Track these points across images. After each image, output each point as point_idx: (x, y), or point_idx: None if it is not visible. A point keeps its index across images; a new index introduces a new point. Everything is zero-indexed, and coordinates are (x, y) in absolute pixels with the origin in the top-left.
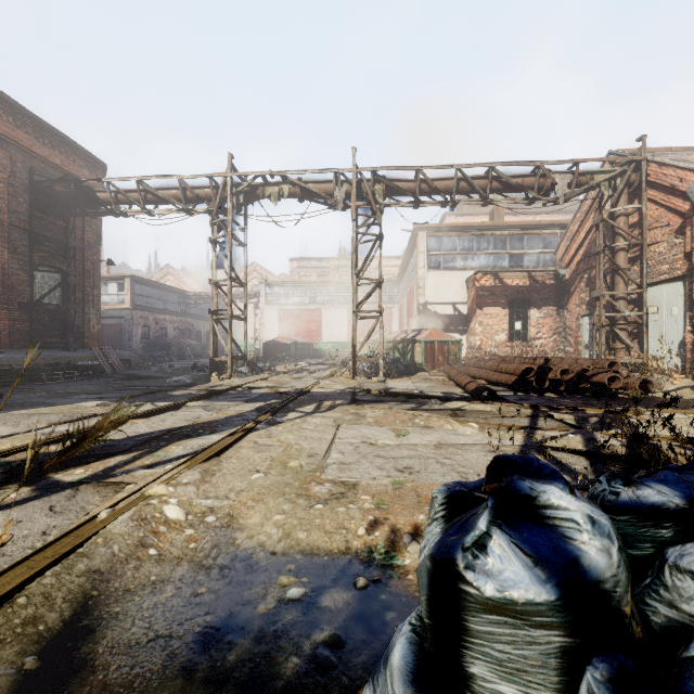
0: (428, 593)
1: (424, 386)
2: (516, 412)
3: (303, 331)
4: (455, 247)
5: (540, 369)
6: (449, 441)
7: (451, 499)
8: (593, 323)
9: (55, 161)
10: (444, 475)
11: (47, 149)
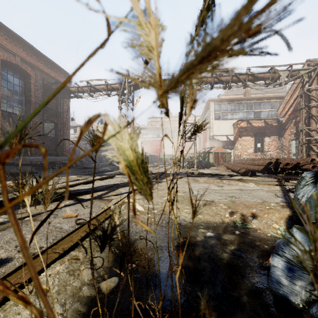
0: None
1: (217, 172)
2: (269, 180)
3: (153, 150)
4: (227, 109)
5: (275, 163)
6: (244, 189)
7: (317, 174)
8: (299, 142)
9: (52, 75)
10: (251, 199)
11: (49, 70)
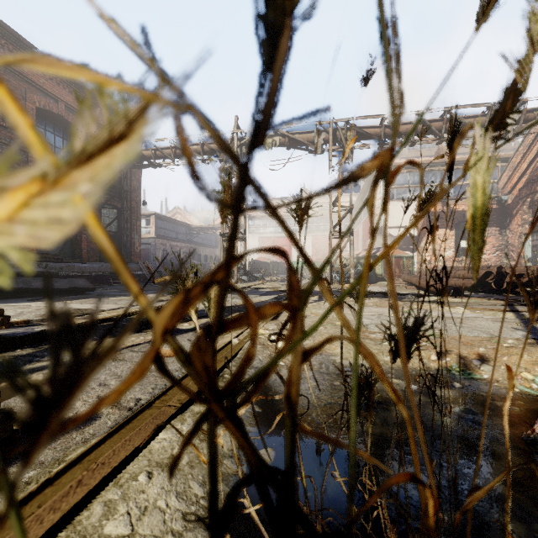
0: None
1: None
2: (490, 302)
3: None
4: (407, 182)
5: (497, 273)
6: (450, 316)
7: None
8: None
9: None
10: (469, 332)
11: None
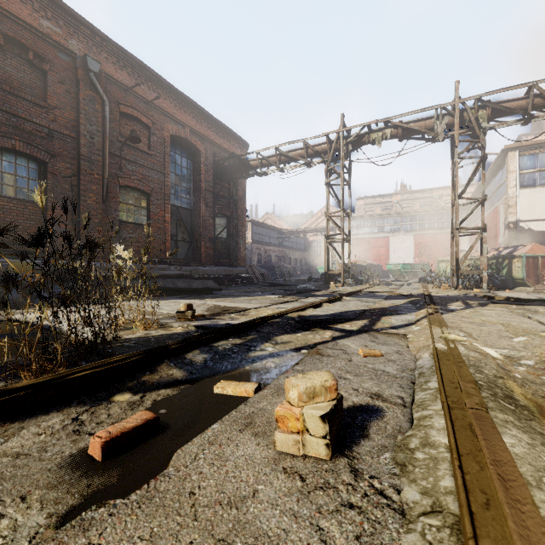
0: None
1: None
2: None
3: (372, 255)
4: None
5: None
6: None
7: None
8: None
9: (225, 146)
10: None
11: (221, 139)
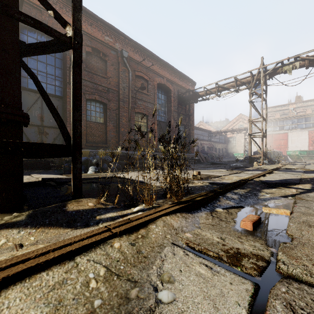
0: None
1: None
2: None
3: (274, 145)
4: None
5: None
6: None
7: None
8: None
9: (183, 85)
10: None
11: (181, 82)
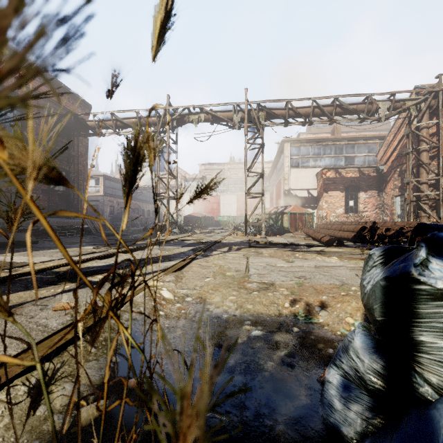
0: (383, 300)
1: (292, 240)
2: (360, 252)
3: (208, 209)
4: (309, 153)
5: (371, 228)
6: (322, 265)
7: (387, 251)
8: (404, 200)
9: (62, 103)
10: (327, 280)
11: None
